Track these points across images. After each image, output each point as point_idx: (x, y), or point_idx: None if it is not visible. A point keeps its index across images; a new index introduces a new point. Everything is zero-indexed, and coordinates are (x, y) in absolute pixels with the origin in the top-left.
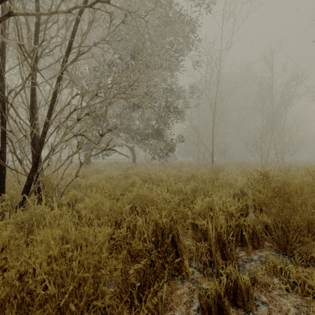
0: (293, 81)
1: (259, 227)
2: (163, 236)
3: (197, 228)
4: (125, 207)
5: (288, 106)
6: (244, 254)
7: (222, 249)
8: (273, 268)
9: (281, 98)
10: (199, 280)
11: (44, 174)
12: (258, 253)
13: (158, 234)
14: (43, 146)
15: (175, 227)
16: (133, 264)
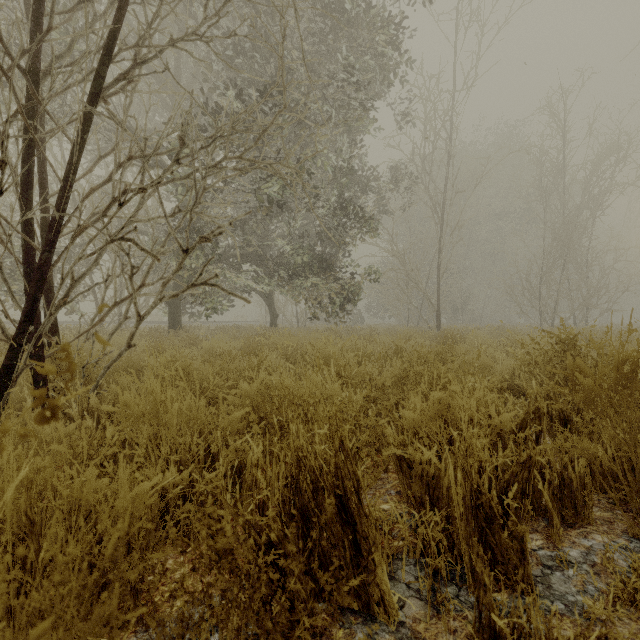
0: (608, 157)
1: (579, 468)
2: (316, 493)
3: (412, 471)
4: (230, 417)
5: (598, 209)
6: (542, 544)
7: (485, 533)
8: (639, 593)
9: (584, 192)
10: (421, 629)
11: (58, 342)
12: (578, 540)
13: (304, 487)
14: (46, 274)
15: (350, 470)
16: (199, 602)
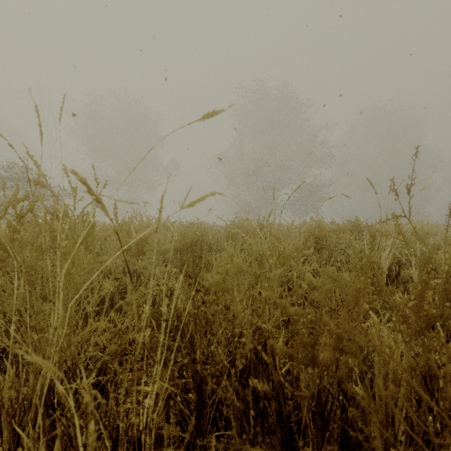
0: None
1: None
2: None
3: None
4: None
5: None
6: None
7: None
8: None
9: None
10: None
11: None
12: None
13: None
14: None
15: None
16: None
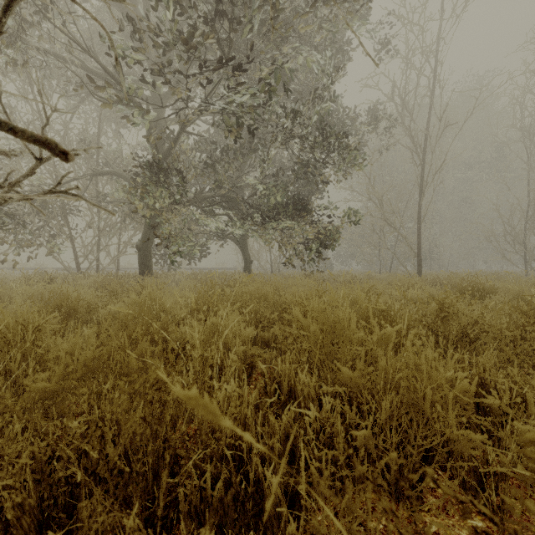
0: None
1: None
2: None
3: None
4: None
5: None
6: None
7: None
8: None
9: None
10: None
11: None
12: None
13: None
14: None
15: None
16: None
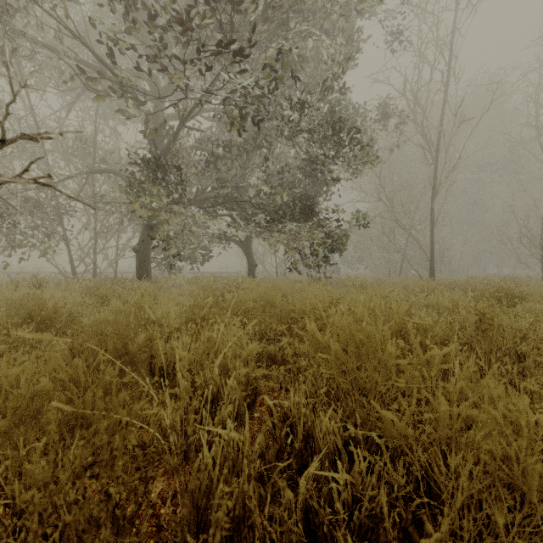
0: None
1: None
2: None
3: None
4: None
5: None
6: None
7: None
8: None
9: None
10: None
11: None
12: None
13: None
14: None
15: None
16: None
